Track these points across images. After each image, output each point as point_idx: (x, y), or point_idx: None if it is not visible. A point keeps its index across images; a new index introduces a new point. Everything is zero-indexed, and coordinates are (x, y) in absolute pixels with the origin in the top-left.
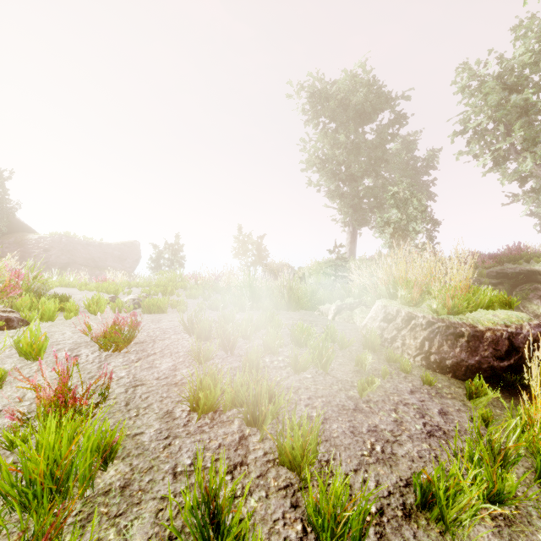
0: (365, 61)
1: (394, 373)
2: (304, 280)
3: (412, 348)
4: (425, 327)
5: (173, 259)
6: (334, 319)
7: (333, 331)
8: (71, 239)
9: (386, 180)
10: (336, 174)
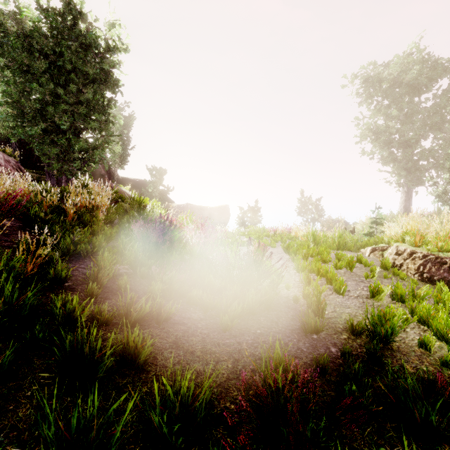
0: (420, 39)
1: (394, 279)
2: (354, 232)
3: (412, 270)
4: (421, 258)
5: (253, 217)
6: (369, 256)
7: (360, 257)
8: (192, 206)
9: (445, 141)
10: (389, 143)
